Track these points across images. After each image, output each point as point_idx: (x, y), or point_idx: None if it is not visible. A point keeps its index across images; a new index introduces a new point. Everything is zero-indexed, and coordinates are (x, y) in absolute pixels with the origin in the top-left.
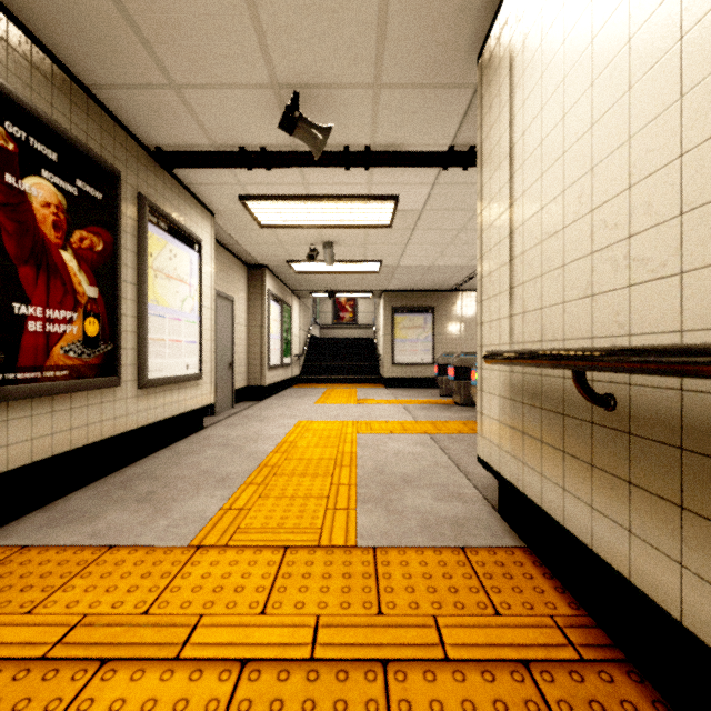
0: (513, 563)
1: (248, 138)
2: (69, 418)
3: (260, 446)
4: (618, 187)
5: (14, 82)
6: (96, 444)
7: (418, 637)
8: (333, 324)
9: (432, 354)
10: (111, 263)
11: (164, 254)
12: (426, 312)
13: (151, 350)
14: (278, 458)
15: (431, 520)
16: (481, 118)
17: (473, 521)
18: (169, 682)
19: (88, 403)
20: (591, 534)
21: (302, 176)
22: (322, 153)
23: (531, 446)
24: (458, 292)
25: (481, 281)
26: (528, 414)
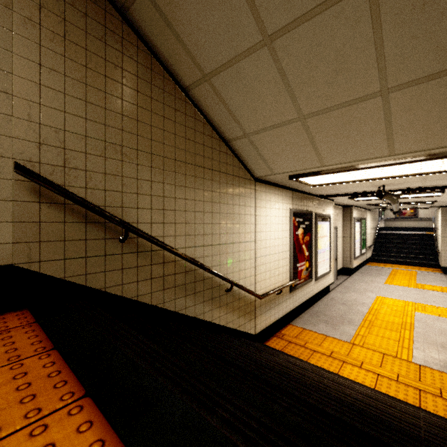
0: None
1: (358, 190)
2: (303, 292)
3: (360, 308)
4: None
5: (296, 206)
6: (307, 300)
7: (432, 390)
8: (396, 218)
9: None
10: (310, 242)
11: (320, 230)
12: None
13: (317, 266)
14: (371, 317)
15: None
16: None
17: None
18: (361, 370)
19: (306, 287)
20: None
21: None
22: (394, 191)
23: None
24: None
25: None
26: None
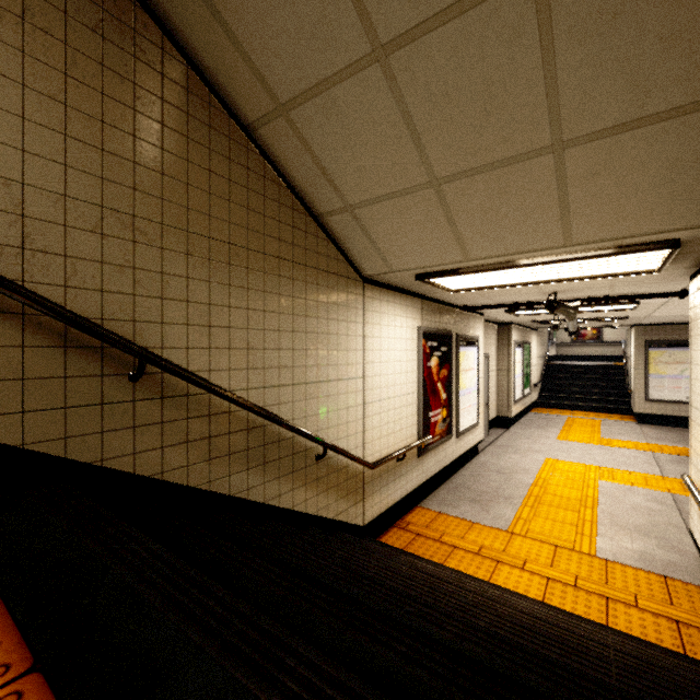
0: (697, 593)
1: (519, 300)
2: (438, 456)
3: (522, 477)
4: None
5: (428, 323)
6: (444, 468)
7: (624, 596)
8: (572, 342)
9: None
10: (449, 379)
11: (464, 359)
12: None
13: (460, 416)
14: (537, 490)
15: (648, 557)
16: (690, 320)
17: (681, 567)
18: (523, 574)
19: (442, 449)
20: None
21: None
22: (570, 301)
23: None
24: None
25: (690, 421)
26: None
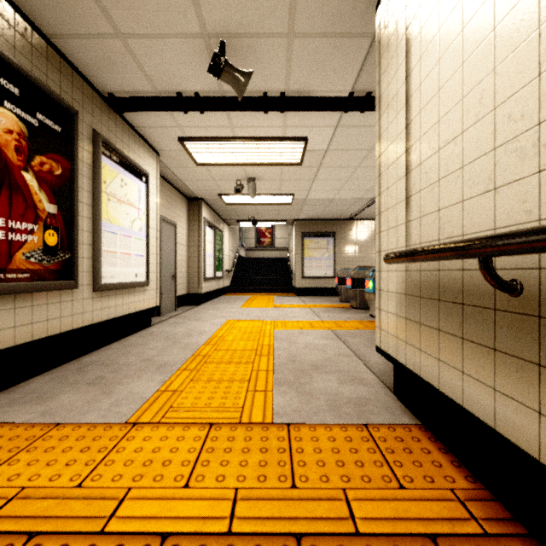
0: (411, 439)
1: (184, 85)
2: (30, 314)
3: (195, 339)
4: (525, 78)
5: None
6: (55, 337)
7: (329, 510)
8: (256, 247)
9: (333, 270)
10: (69, 186)
11: (116, 183)
12: (328, 236)
13: (105, 260)
14: (209, 349)
15: (337, 400)
16: (379, 57)
17: (373, 401)
18: None
19: (48, 302)
20: (494, 415)
21: (229, 119)
22: (245, 98)
23: (428, 334)
24: (353, 221)
25: (379, 196)
26: (425, 307)
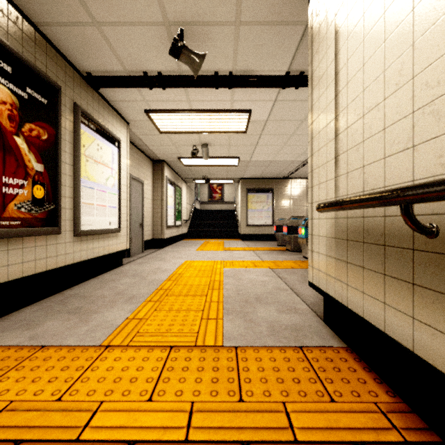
0: (339, 359)
1: (149, 65)
2: (21, 254)
3: (158, 276)
4: (441, 50)
5: None
6: (42, 274)
7: (271, 421)
8: (209, 201)
9: (272, 219)
10: (54, 149)
11: (93, 147)
12: (268, 192)
13: (84, 210)
14: (170, 284)
15: (276, 327)
16: (312, 41)
17: (307, 327)
18: None
19: (36, 245)
20: (412, 340)
21: (187, 94)
22: (200, 77)
23: (354, 271)
24: (288, 179)
25: (312, 157)
26: (351, 248)
